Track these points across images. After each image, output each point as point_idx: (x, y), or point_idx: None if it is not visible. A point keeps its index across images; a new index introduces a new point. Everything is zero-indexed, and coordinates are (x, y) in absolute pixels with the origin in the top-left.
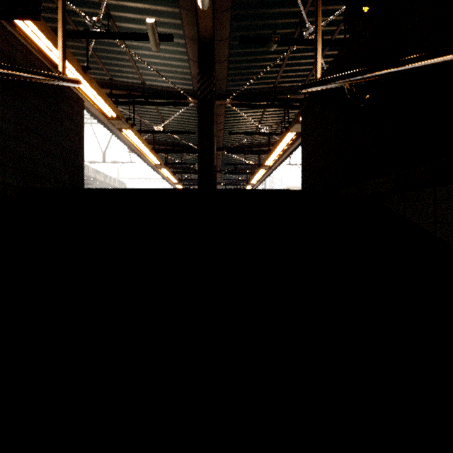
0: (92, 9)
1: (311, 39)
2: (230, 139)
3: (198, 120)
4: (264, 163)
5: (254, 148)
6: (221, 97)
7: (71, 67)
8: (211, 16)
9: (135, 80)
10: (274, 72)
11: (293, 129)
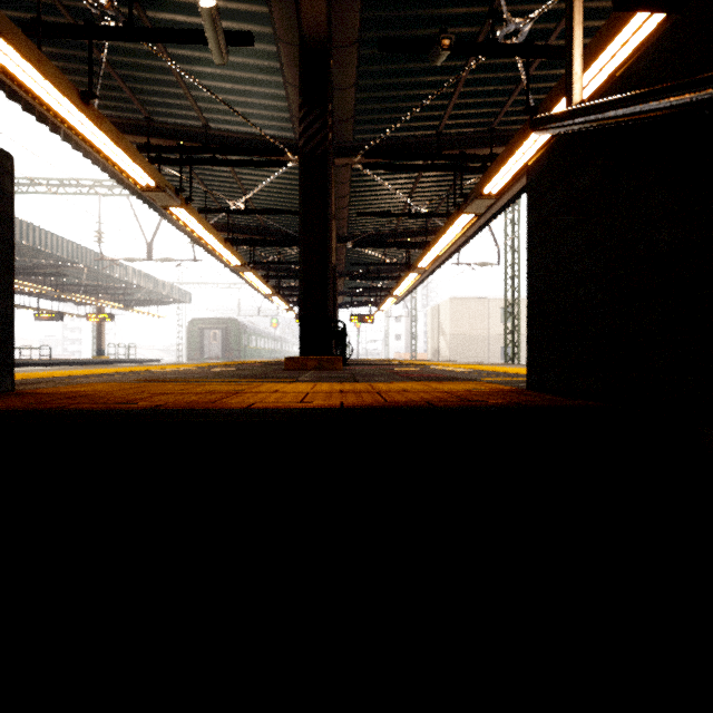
0: None
1: (512, 45)
2: (360, 224)
3: (300, 194)
4: (417, 264)
5: (400, 238)
6: (345, 151)
7: (56, 92)
8: None
9: (192, 121)
10: (438, 108)
11: (470, 209)
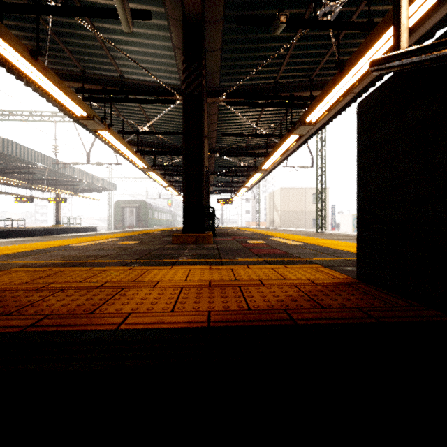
0: None
1: (327, 21)
2: (224, 141)
3: (183, 122)
4: (261, 167)
5: (250, 150)
6: (214, 93)
7: (12, 50)
8: None
9: (112, 72)
10: (276, 65)
11: (297, 132)
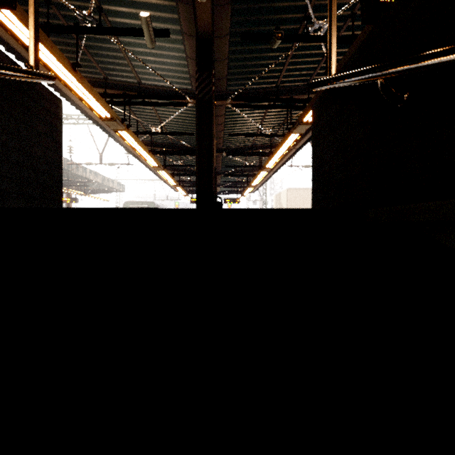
0: (82, 2)
1: (317, 36)
2: (230, 141)
3: (196, 122)
4: (265, 166)
5: (255, 150)
6: (221, 97)
7: (59, 64)
8: (210, 10)
9: (131, 79)
10: (276, 71)
11: (296, 131)
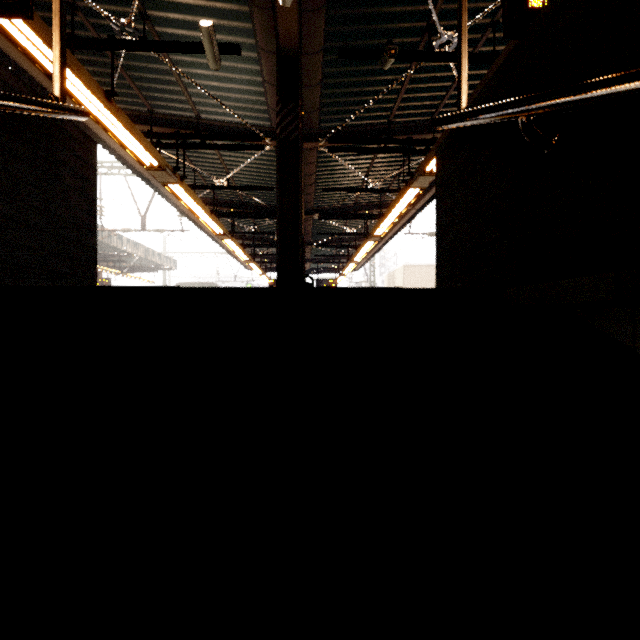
0: (120, 7)
1: (445, 53)
2: (324, 198)
3: (277, 172)
4: (373, 233)
5: (359, 210)
6: (312, 137)
7: (88, 92)
8: (296, 17)
9: (186, 112)
10: (388, 101)
11: (416, 185)
